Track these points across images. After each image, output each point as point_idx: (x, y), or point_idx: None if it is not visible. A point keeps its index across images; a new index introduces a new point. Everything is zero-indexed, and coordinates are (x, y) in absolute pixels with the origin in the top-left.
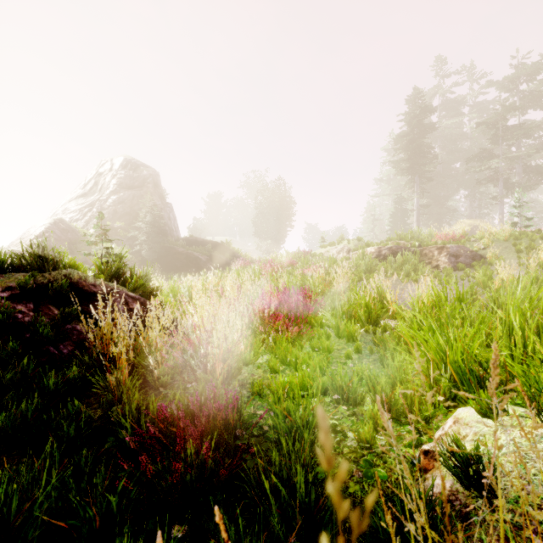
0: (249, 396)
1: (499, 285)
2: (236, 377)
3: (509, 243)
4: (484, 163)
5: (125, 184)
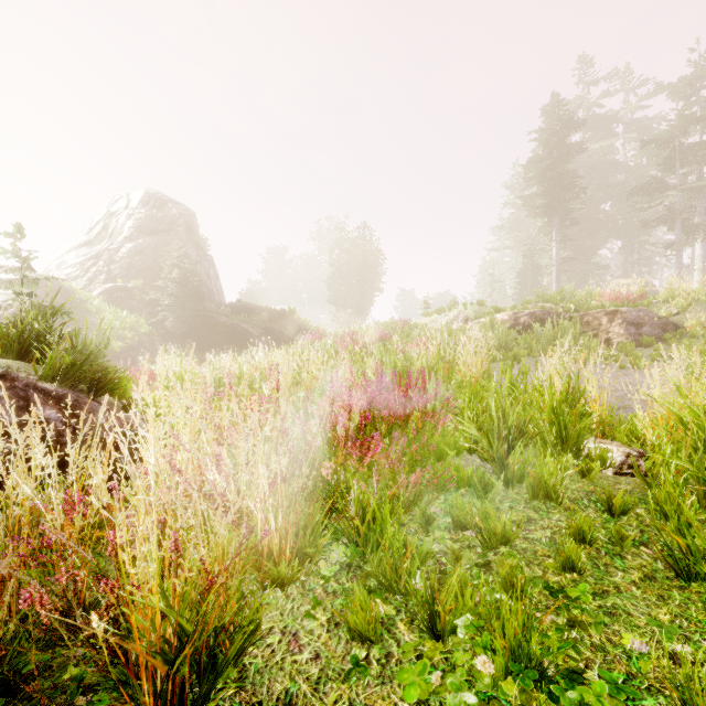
0: None
1: None
2: (238, 658)
3: None
4: (654, 196)
5: (145, 227)
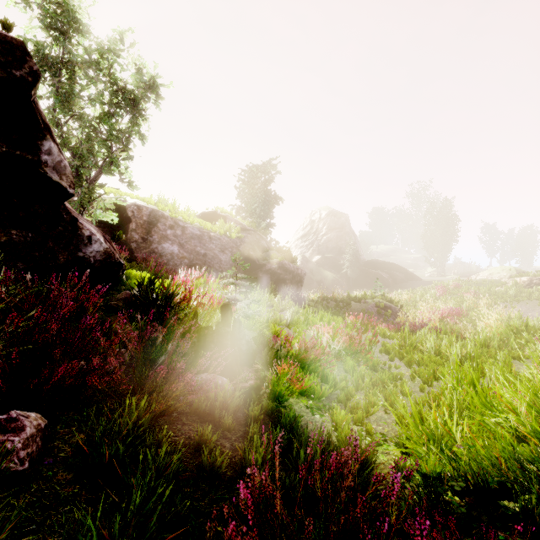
0: None
1: None
2: None
3: None
4: None
5: (330, 228)
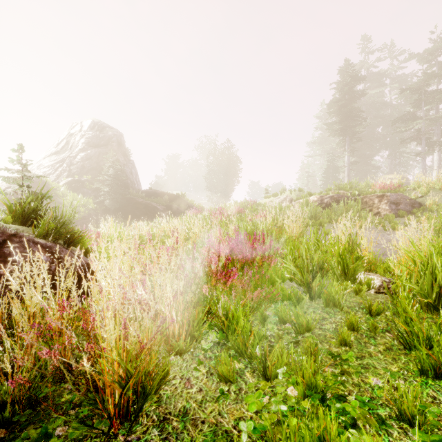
0: None
1: None
2: (157, 391)
3: None
4: (408, 124)
5: (92, 143)
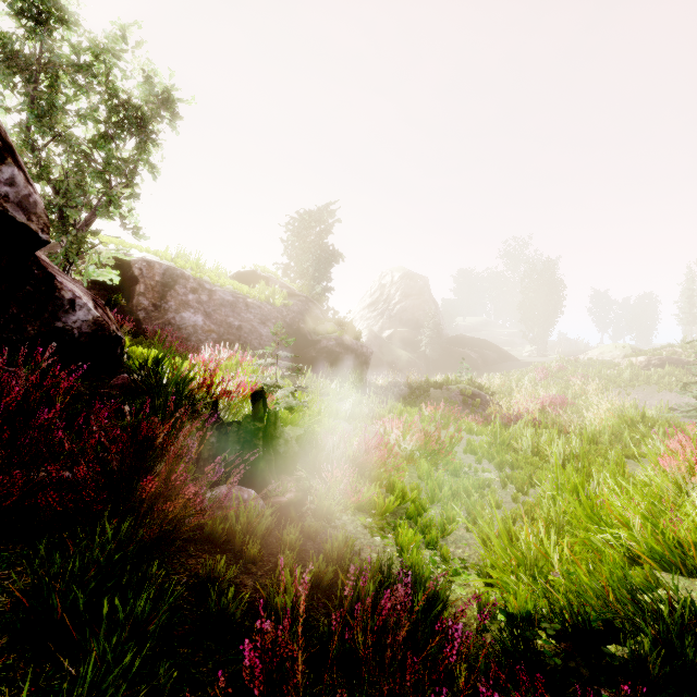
0: None
1: None
2: None
3: None
4: None
5: (405, 294)
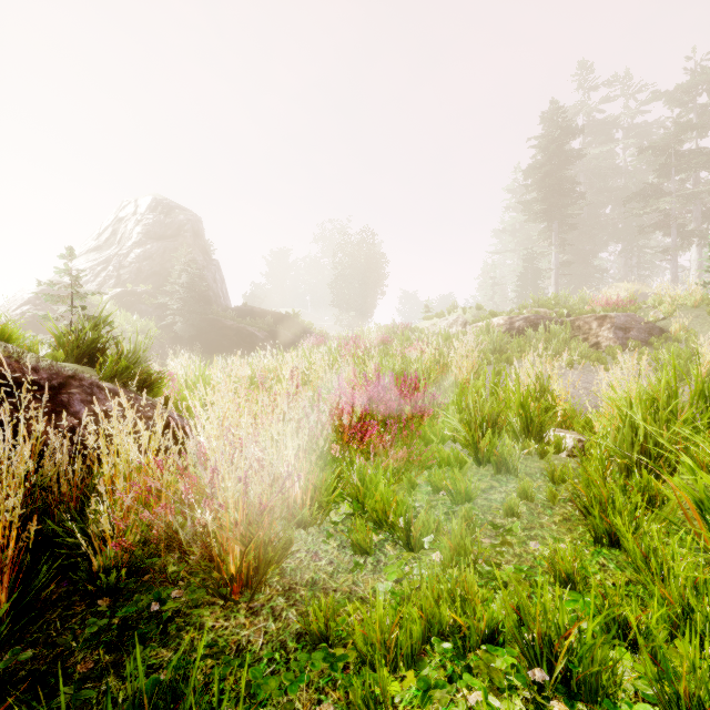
0: (300, 633)
1: (704, 371)
2: (279, 563)
3: (701, 310)
4: (650, 203)
5: (153, 233)
